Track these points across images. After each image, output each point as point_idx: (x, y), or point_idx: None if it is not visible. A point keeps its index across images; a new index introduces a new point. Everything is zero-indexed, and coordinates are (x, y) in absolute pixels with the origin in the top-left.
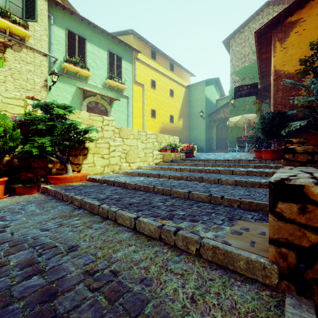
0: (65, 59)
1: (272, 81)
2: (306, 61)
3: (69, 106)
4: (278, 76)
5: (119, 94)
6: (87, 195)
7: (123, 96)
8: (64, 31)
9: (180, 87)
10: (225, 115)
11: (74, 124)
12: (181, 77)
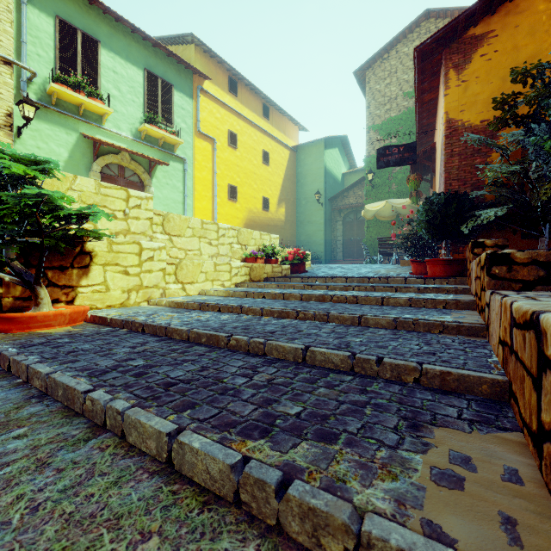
0: (53, 76)
1: (440, 140)
2: (503, 104)
3: (43, 161)
4: (452, 131)
5: (167, 154)
6: (68, 361)
7: (176, 157)
8: (51, 20)
9: (280, 148)
10: (357, 200)
11: (50, 198)
12: (283, 131)
